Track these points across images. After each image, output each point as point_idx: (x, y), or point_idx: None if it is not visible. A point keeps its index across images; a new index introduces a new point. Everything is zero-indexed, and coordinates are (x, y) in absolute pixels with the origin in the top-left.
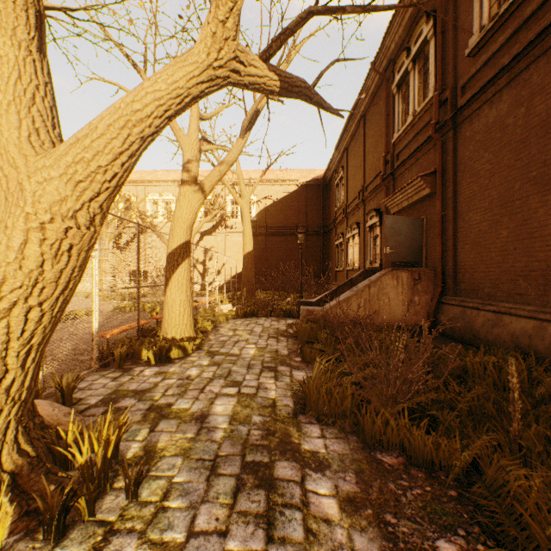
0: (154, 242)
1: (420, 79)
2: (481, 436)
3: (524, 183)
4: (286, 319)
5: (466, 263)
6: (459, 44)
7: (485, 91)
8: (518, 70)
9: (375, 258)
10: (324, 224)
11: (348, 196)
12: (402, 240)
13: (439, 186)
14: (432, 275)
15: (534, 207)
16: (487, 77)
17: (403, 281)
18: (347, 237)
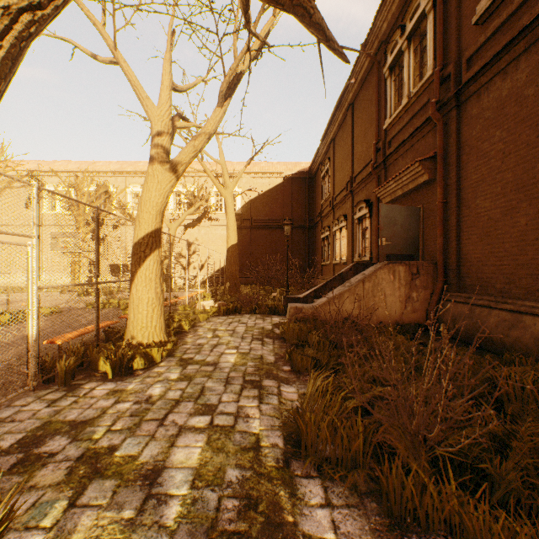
0: None
1: (416, 59)
2: None
3: None
4: (271, 317)
5: (472, 256)
6: (463, 13)
7: (497, 60)
8: None
9: (365, 251)
10: (309, 217)
11: (335, 188)
12: (398, 231)
13: (440, 171)
14: (431, 269)
15: None
16: (501, 44)
17: (400, 275)
18: (334, 230)
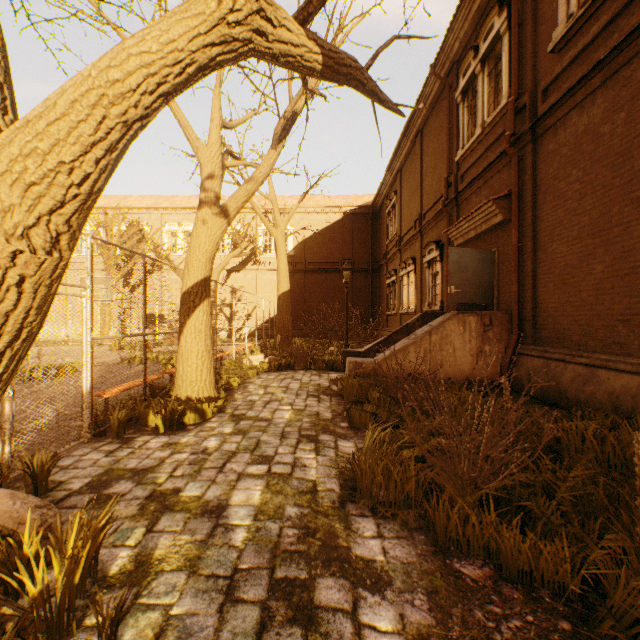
0: (172, 280)
1: (490, 84)
2: (600, 542)
3: (625, 206)
4: (329, 373)
5: (548, 305)
6: (540, 38)
7: (573, 94)
8: (617, 65)
9: (435, 300)
10: (373, 259)
11: (402, 226)
12: (469, 277)
13: (515, 211)
14: (506, 320)
15: (638, 236)
16: (577, 76)
17: (471, 326)
18: (401, 274)
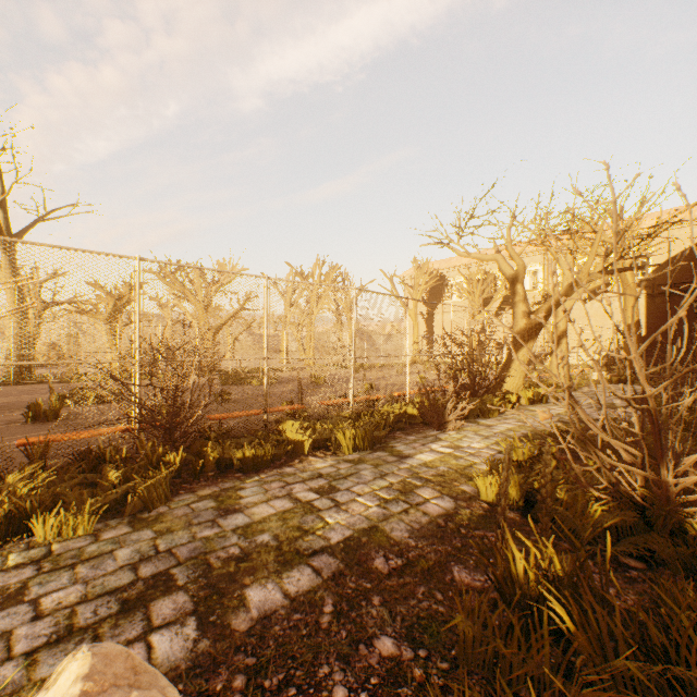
0: None
1: None
2: None
3: None
4: None
5: None
6: None
7: None
8: None
9: None
10: None
11: None
12: None
13: None
14: None
15: None
16: None
17: None
18: None
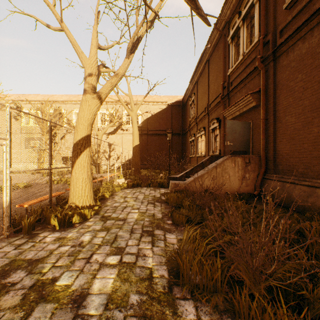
0: None
1: (247, 32)
2: None
3: None
4: (160, 189)
5: (283, 152)
6: (277, 2)
7: (299, 31)
8: None
9: (216, 149)
10: (182, 129)
11: (197, 111)
12: (237, 136)
13: (263, 100)
14: (257, 160)
15: None
16: (302, 20)
17: (238, 163)
18: (197, 136)
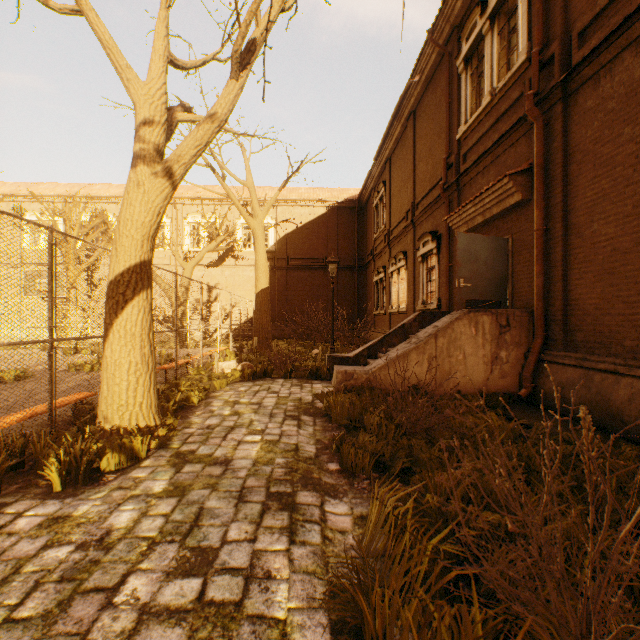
0: None
1: (501, 44)
2: None
3: None
4: (312, 383)
5: (586, 302)
6: None
7: (628, 27)
8: None
9: (430, 297)
10: (359, 256)
11: (391, 219)
12: (480, 269)
13: (539, 187)
14: (526, 320)
15: None
16: (634, 3)
17: (484, 328)
18: (390, 271)
